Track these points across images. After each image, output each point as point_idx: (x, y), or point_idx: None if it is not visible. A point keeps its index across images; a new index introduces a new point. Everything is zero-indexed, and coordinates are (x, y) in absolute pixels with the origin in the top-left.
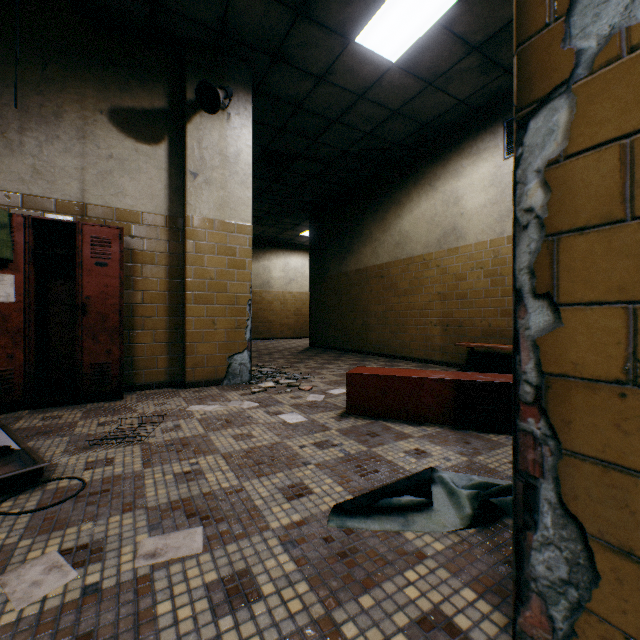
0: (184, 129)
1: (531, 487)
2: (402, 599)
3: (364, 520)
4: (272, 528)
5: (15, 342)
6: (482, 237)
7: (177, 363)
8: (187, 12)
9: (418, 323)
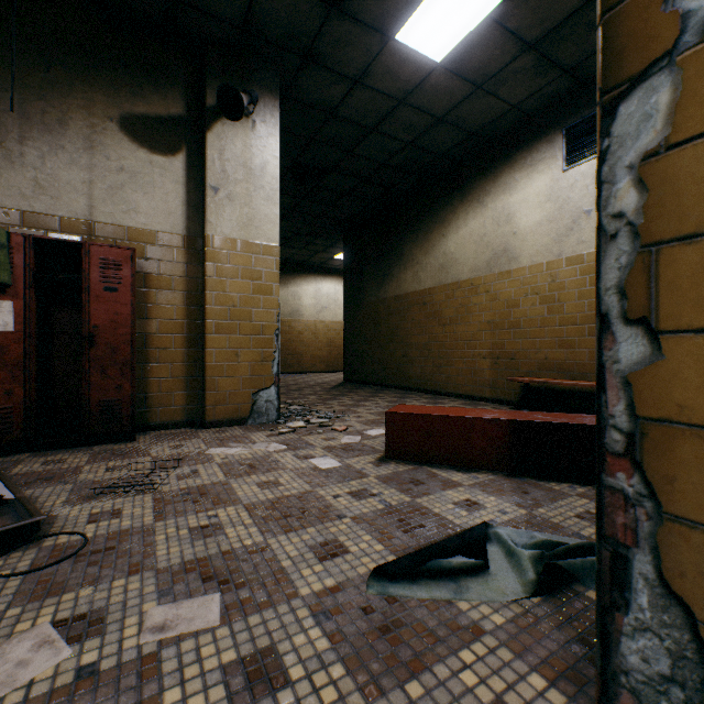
0: (204, 138)
1: (621, 558)
2: (457, 687)
3: (409, 586)
4: (302, 595)
5: (14, 377)
6: (537, 259)
7: (196, 400)
8: (207, 7)
9: (465, 355)
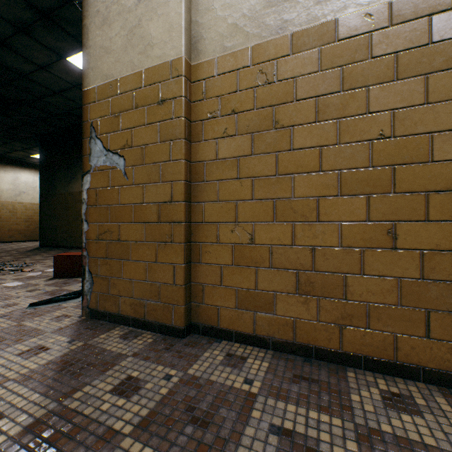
0: None
1: (84, 268)
2: (52, 315)
3: (45, 305)
4: None
5: None
6: None
7: None
8: None
9: None
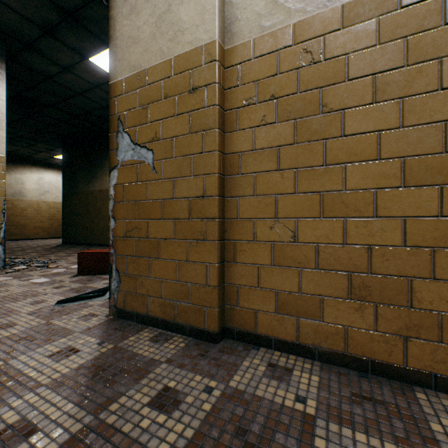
0: None
1: (111, 266)
2: (79, 314)
3: (72, 303)
4: (24, 312)
5: None
6: None
7: None
8: None
9: None
